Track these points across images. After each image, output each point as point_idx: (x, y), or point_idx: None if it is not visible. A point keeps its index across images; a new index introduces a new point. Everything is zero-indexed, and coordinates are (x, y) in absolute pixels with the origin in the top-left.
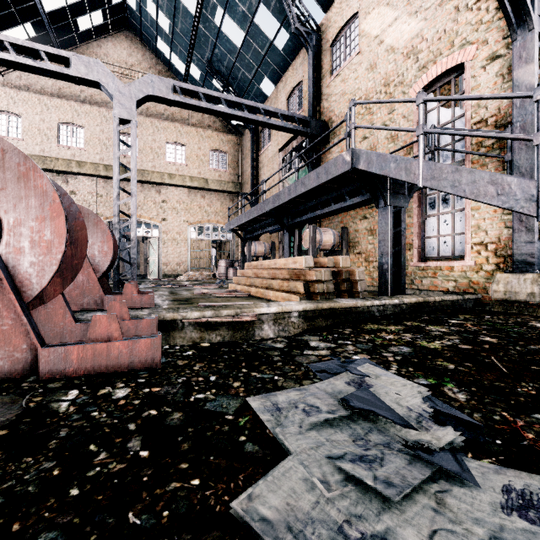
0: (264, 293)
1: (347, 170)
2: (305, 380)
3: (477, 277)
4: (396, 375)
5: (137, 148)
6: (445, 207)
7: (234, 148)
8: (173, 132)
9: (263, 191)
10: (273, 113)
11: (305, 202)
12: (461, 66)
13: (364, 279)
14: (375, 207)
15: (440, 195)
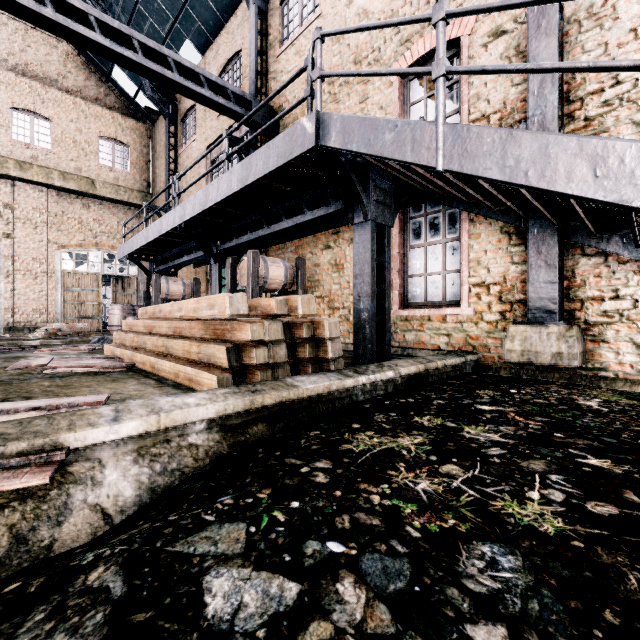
0: (156, 364)
1: (308, 150)
2: None
3: (476, 330)
4: None
5: None
6: (434, 235)
7: (142, 142)
8: (26, 94)
9: (175, 194)
10: (193, 74)
11: (243, 216)
12: (455, 44)
13: (337, 337)
14: (341, 232)
15: (428, 218)
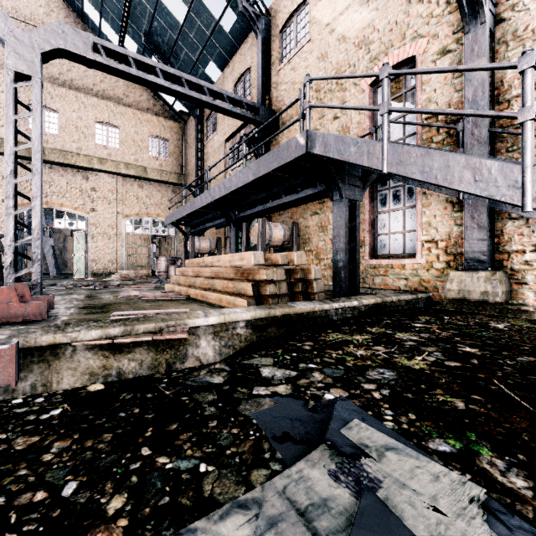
0: (205, 295)
1: (301, 155)
2: (255, 470)
3: (428, 275)
4: (399, 433)
5: (57, 124)
6: (396, 203)
7: (178, 136)
8: (104, 111)
9: (207, 180)
10: (219, 94)
11: (254, 193)
12: (412, 60)
13: (320, 278)
14: (326, 202)
15: (391, 191)
